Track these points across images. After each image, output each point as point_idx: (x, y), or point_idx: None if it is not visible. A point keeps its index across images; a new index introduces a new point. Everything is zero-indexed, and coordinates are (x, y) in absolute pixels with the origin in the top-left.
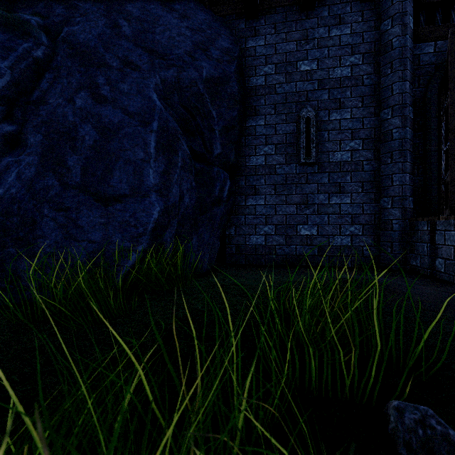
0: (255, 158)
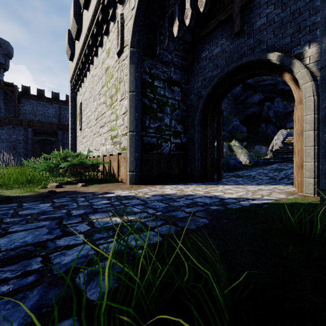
0: (3, 150)
